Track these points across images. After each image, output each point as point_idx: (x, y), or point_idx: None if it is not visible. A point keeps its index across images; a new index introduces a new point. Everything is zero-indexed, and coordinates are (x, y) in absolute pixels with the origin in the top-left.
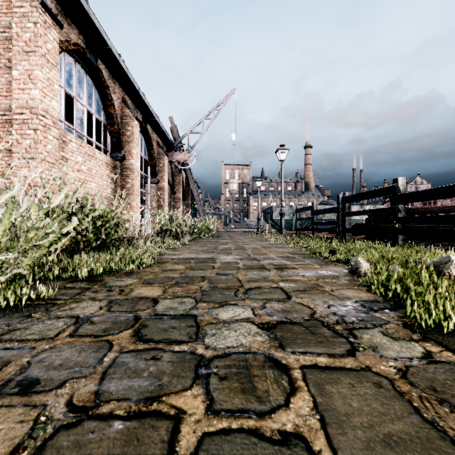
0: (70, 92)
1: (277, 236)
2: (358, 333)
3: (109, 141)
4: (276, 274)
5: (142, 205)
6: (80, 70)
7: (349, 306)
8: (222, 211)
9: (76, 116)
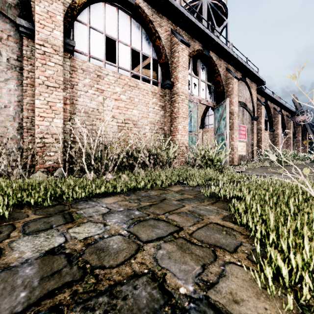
0: None
1: None
2: None
3: (268, 125)
4: None
5: None
6: None
7: None
8: None
9: None
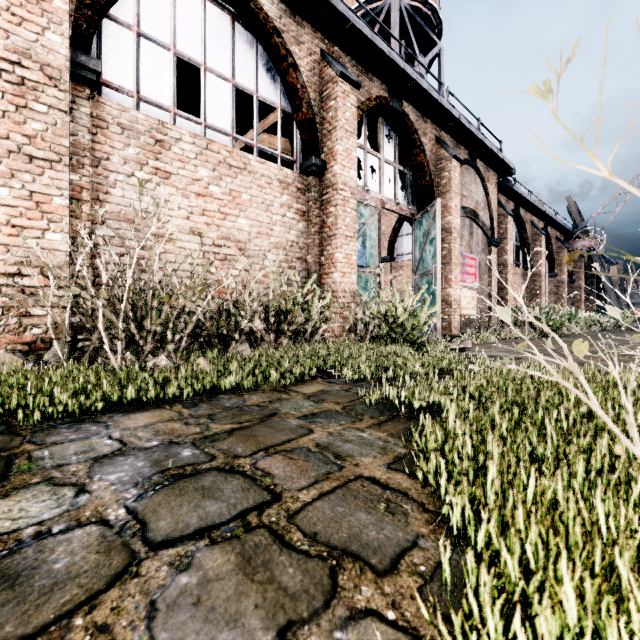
0: None
1: None
2: None
3: (521, 257)
4: None
5: None
6: None
7: None
8: None
9: None
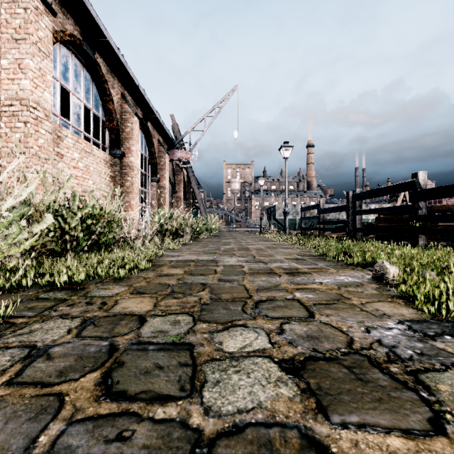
0: (66, 85)
1: (281, 236)
2: (429, 381)
3: (107, 138)
4: (288, 280)
5: (143, 204)
6: (77, 63)
7: (394, 330)
8: (224, 210)
9: (72, 111)
